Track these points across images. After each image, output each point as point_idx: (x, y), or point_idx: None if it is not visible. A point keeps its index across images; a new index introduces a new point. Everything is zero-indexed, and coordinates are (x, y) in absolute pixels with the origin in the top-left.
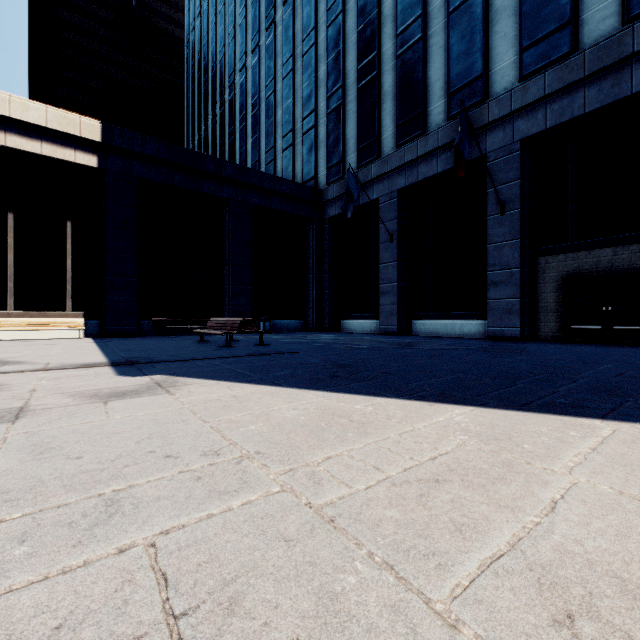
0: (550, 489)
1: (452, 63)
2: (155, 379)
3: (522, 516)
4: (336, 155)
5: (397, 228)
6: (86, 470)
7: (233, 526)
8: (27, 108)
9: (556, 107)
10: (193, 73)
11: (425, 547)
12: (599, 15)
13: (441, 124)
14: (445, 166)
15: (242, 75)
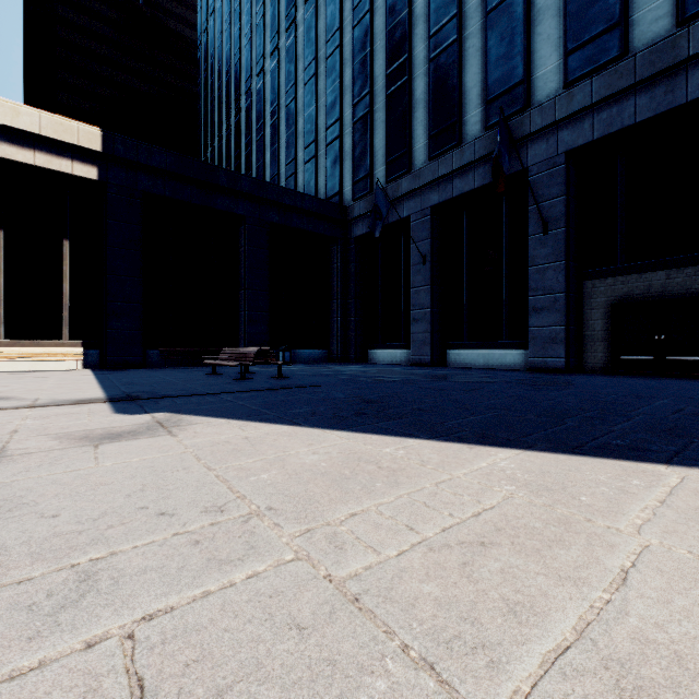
0: (618, 554)
1: (490, 67)
2: (157, 417)
3: (588, 591)
4: (363, 168)
5: (430, 249)
6: (61, 532)
7: (234, 608)
8: (18, 113)
9: (604, 116)
10: (206, 78)
11: (472, 636)
12: (651, 15)
13: (478, 134)
14: (483, 181)
15: (260, 80)
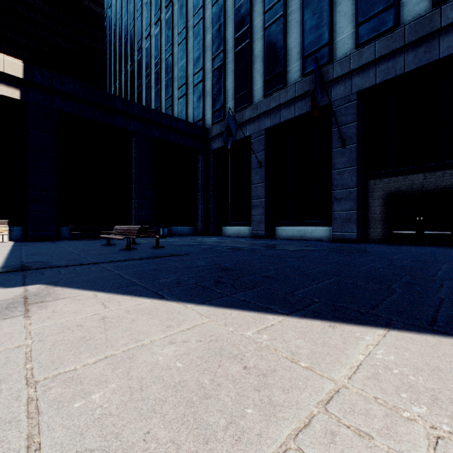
0: None
1: (306, 34)
2: (28, 291)
3: None
4: (219, 102)
5: (264, 158)
6: None
7: None
8: None
9: (383, 68)
10: (110, 39)
11: None
12: None
13: (297, 80)
14: (300, 111)
15: (147, 41)
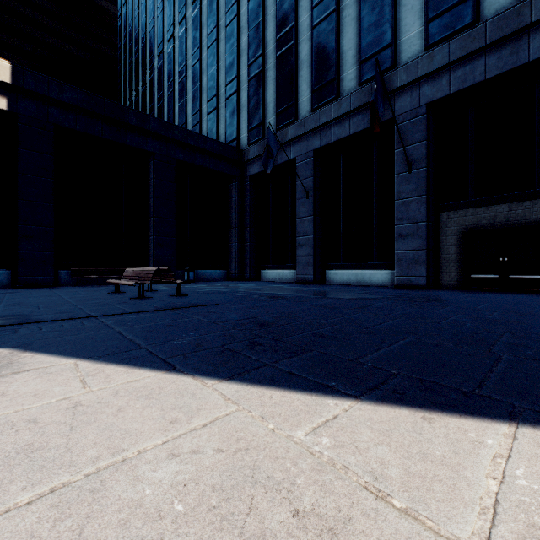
0: None
1: (363, 33)
2: None
3: None
4: (256, 118)
5: (313, 185)
6: None
7: None
8: None
9: (459, 74)
10: (125, 43)
11: None
12: None
13: (353, 89)
14: (357, 128)
15: (170, 45)
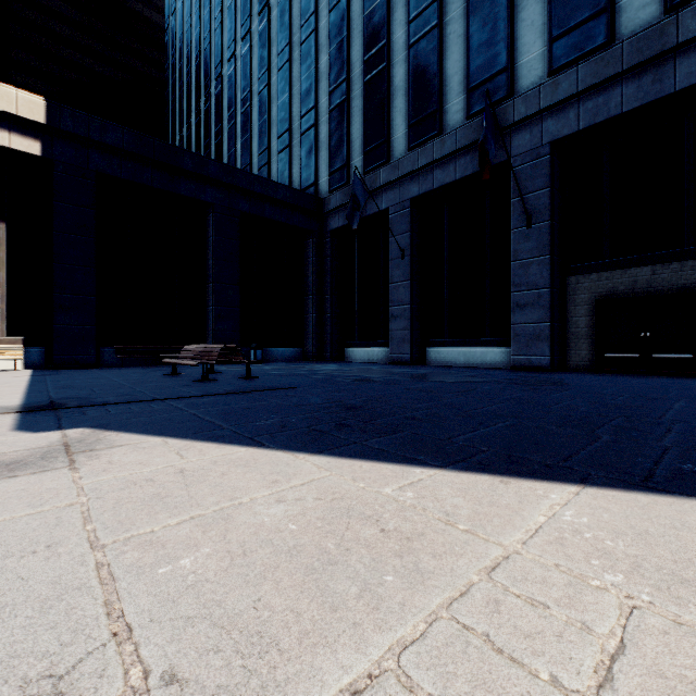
0: None
1: (472, 54)
2: (68, 436)
3: None
4: (339, 158)
5: (409, 242)
6: None
7: None
8: None
9: (590, 106)
10: (174, 63)
11: None
12: (638, 2)
13: (460, 124)
14: (464, 172)
15: (231, 66)
